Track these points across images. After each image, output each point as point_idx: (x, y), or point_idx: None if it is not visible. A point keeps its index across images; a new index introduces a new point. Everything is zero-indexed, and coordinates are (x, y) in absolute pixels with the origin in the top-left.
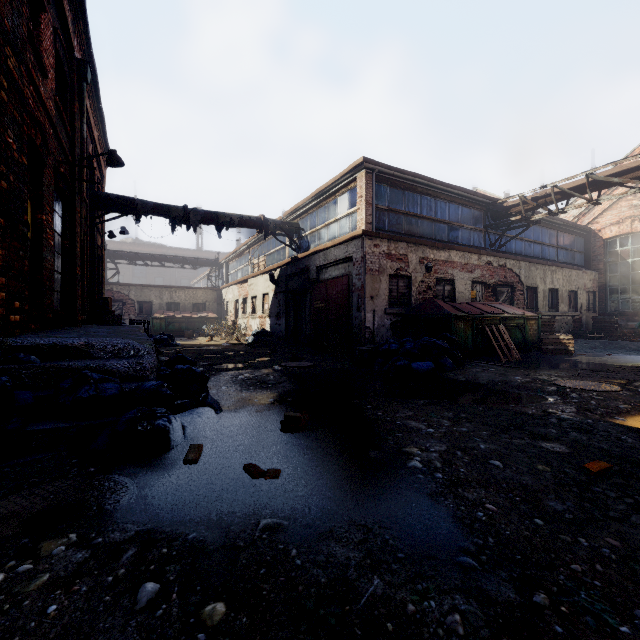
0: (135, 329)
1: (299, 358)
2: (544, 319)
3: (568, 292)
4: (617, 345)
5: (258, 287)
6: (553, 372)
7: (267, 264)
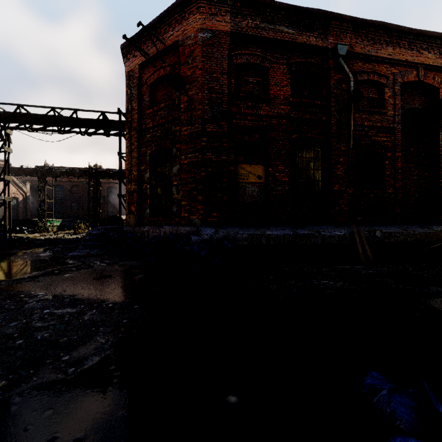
0: (388, 228)
1: None
2: None
3: None
4: None
5: None
6: None
7: None
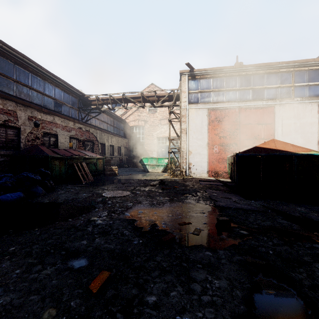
0: None
1: None
2: (107, 159)
3: (118, 147)
4: (134, 170)
5: None
6: (106, 186)
7: None
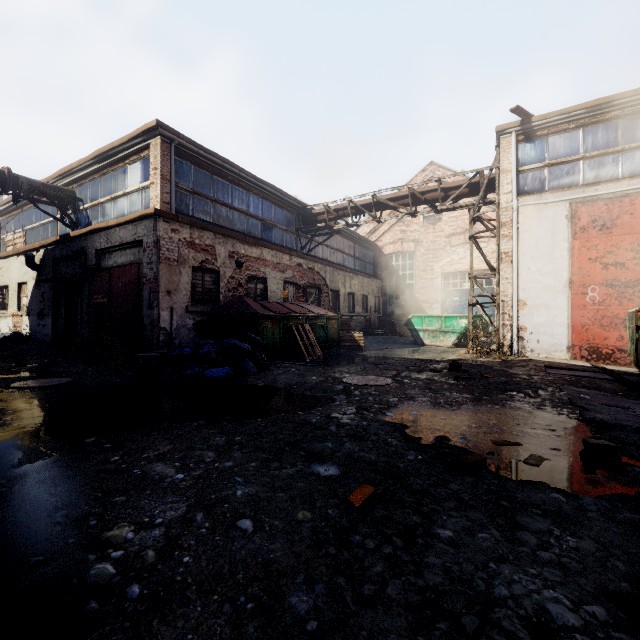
0: None
1: (57, 372)
2: (343, 319)
3: (362, 296)
4: (393, 340)
5: (10, 273)
6: (346, 368)
7: (28, 242)
